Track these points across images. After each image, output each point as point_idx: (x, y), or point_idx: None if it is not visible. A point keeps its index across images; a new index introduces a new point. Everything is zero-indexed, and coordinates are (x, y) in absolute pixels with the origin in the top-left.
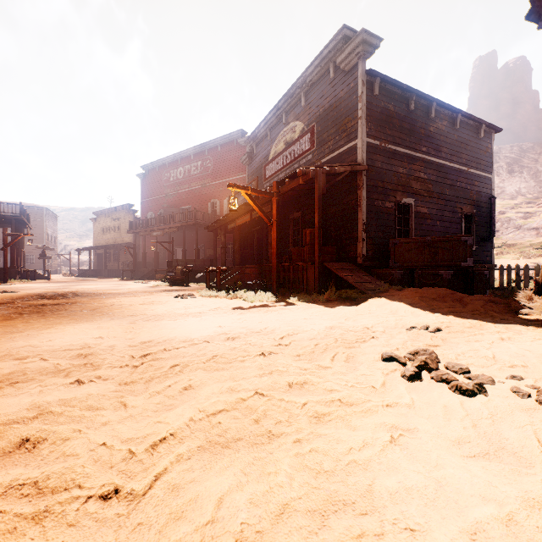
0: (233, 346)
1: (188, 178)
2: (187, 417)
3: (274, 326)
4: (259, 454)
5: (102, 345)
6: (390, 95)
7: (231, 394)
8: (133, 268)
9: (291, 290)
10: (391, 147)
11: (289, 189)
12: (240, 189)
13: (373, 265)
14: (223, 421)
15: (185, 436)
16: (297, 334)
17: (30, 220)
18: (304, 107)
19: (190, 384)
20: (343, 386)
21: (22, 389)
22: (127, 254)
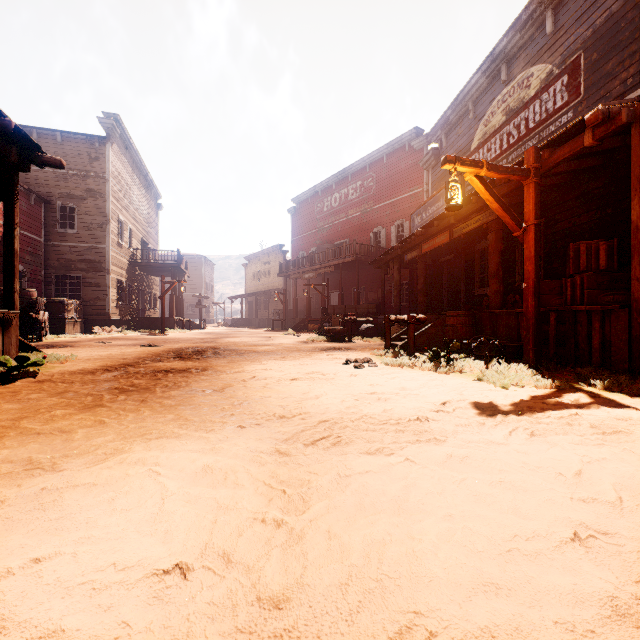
0: None
1: (344, 205)
2: None
3: None
4: None
5: None
6: None
7: None
8: (283, 317)
9: (553, 357)
10: None
11: (548, 166)
12: (465, 166)
13: None
14: None
15: None
16: None
17: (187, 268)
18: (552, 34)
19: None
20: None
21: None
22: (277, 301)
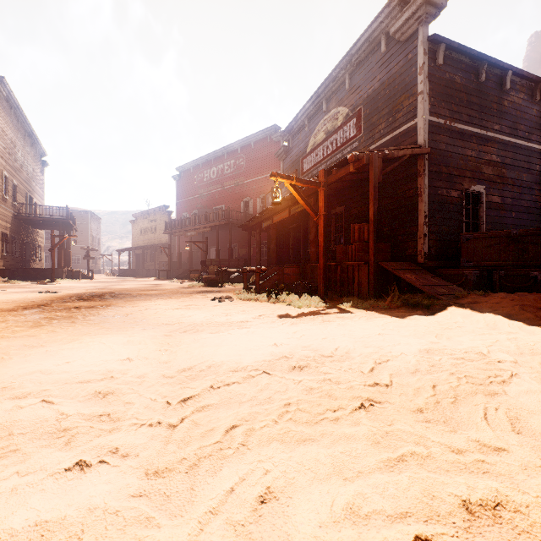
0: (308, 385)
1: (221, 177)
2: None
3: (347, 346)
4: None
5: (128, 375)
6: (457, 64)
7: (357, 528)
8: (168, 268)
9: (338, 292)
10: (458, 126)
11: (336, 179)
12: (283, 179)
13: (436, 264)
14: None
15: None
16: (386, 361)
17: (75, 223)
18: (348, 90)
19: (269, 487)
20: None
21: None
22: (163, 254)
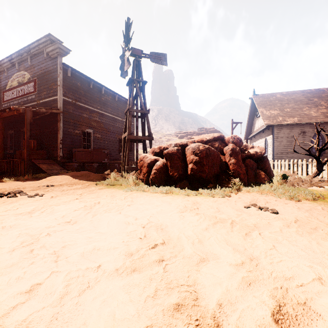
0: None
1: None
2: None
3: None
4: None
5: None
6: (79, 78)
7: None
8: None
9: (11, 175)
10: (79, 104)
11: (9, 115)
12: None
13: (67, 161)
14: None
15: None
16: None
17: None
18: (30, 65)
19: None
20: None
21: None
22: None
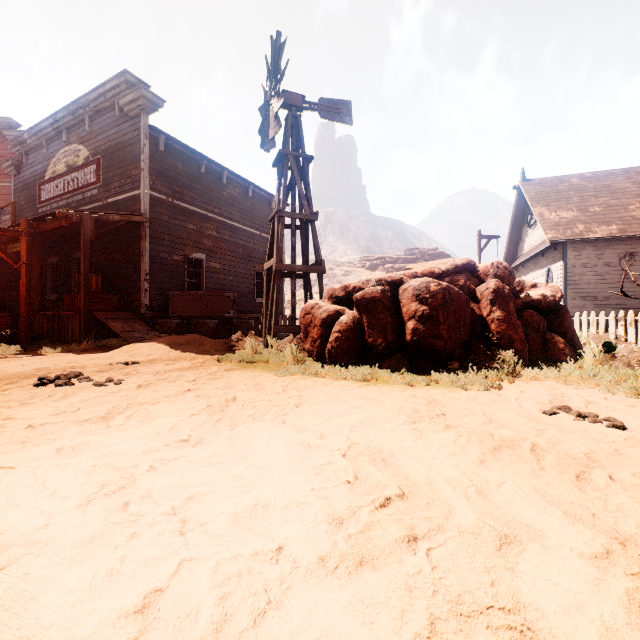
0: None
1: None
2: None
3: None
4: None
5: None
6: (179, 154)
7: None
8: None
9: (56, 342)
10: (180, 204)
11: (52, 228)
12: None
13: (157, 315)
14: None
15: None
16: None
17: None
18: (89, 132)
19: None
20: None
21: None
22: None
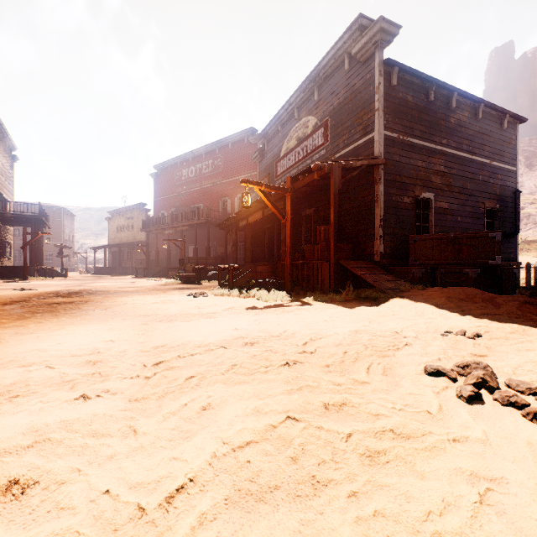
0: (253, 354)
1: (199, 176)
2: (209, 453)
3: (294, 329)
4: (305, 515)
5: (112, 351)
6: (409, 85)
7: (258, 417)
8: (146, 266)
9: (305, 288)
10: (410, 140)
11: (303, 185)
12: (253, 185)
13: (390, 263)
14: (253, 458)
15: (207, 481)
16: (320, 338)
17: (48, 220)
18: (317, 101)
19: (209, 403)
20: (390, 409)
21: (21, 406)
22: (140, 252)
